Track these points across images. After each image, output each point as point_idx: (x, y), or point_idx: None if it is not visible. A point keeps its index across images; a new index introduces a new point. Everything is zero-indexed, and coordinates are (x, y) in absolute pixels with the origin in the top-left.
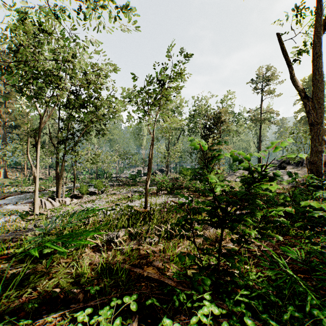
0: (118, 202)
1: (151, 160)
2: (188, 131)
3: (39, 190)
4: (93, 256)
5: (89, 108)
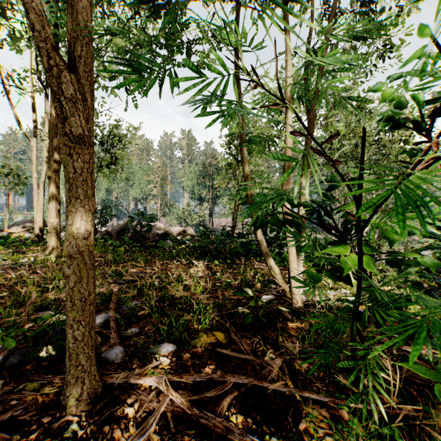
0: None
1: None
2: None
3: None
4: None
5: None
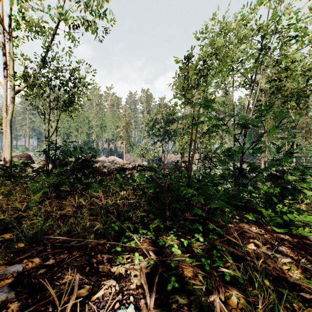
0: None
1: None
2: None
3: None
4: None
5: None
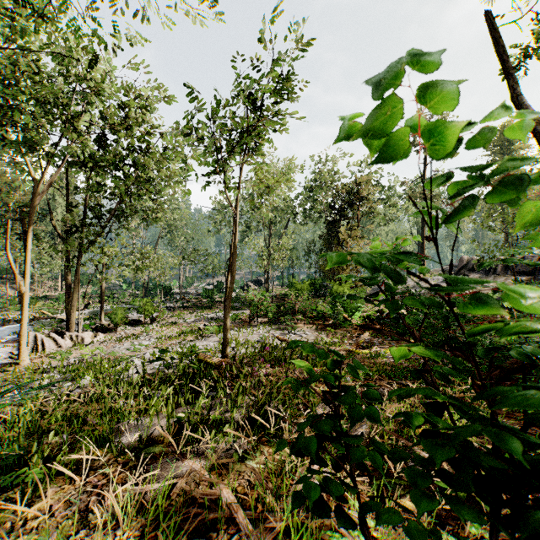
0: (179, 339)
1: (235, 260)
2: (304, 214)
3: (38, 317)
4: (43, 536)
5: (125, 169)
